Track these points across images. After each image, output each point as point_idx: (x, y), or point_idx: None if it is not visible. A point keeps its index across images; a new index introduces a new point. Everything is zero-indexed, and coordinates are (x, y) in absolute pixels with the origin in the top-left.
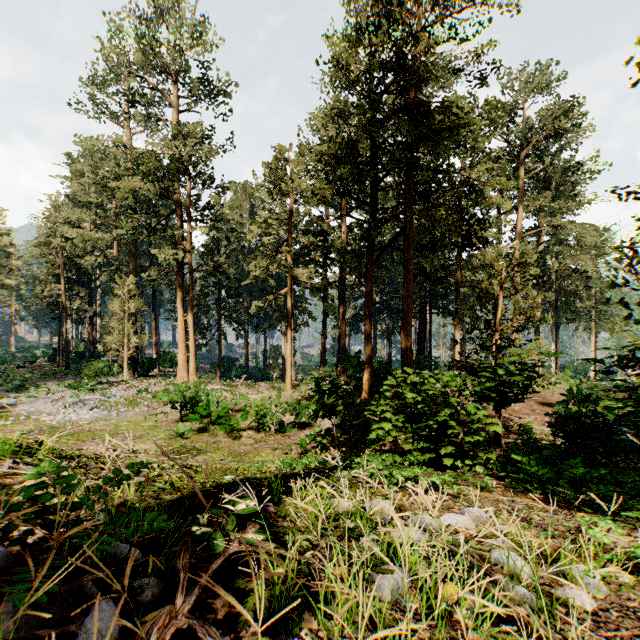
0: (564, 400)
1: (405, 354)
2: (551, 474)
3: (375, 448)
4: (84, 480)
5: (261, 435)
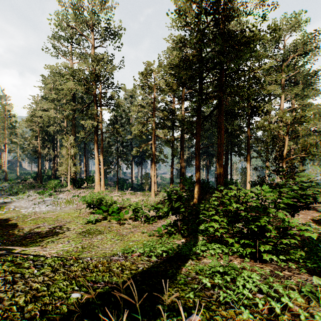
0: None
1: (219, 177)
2: None
3: (204, 235)
4: None
5: (136, 223)
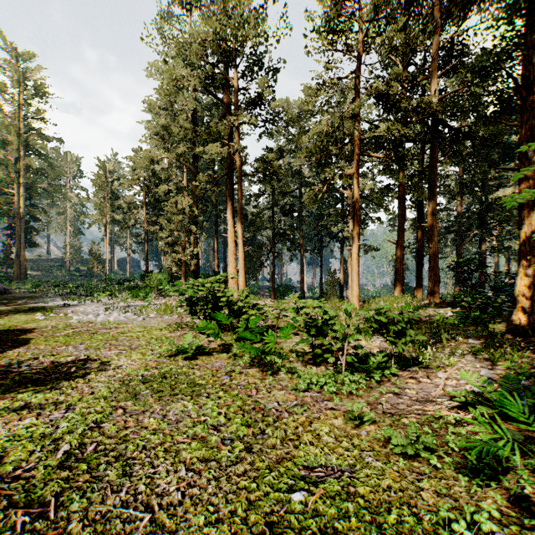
0: None
1: None
2: None
3: None
4: None
5: (317, 370)
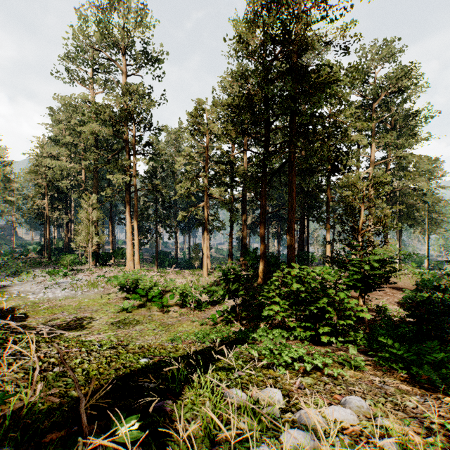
0: (415, 289)
1: (290, 251)
2: (414, 357)
3: (267, 322)
4: (5, 373)
5: (184, 310)
